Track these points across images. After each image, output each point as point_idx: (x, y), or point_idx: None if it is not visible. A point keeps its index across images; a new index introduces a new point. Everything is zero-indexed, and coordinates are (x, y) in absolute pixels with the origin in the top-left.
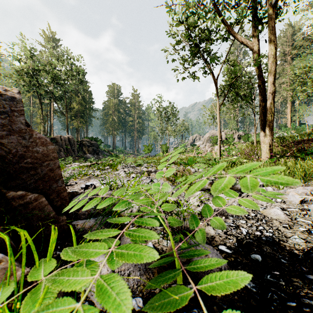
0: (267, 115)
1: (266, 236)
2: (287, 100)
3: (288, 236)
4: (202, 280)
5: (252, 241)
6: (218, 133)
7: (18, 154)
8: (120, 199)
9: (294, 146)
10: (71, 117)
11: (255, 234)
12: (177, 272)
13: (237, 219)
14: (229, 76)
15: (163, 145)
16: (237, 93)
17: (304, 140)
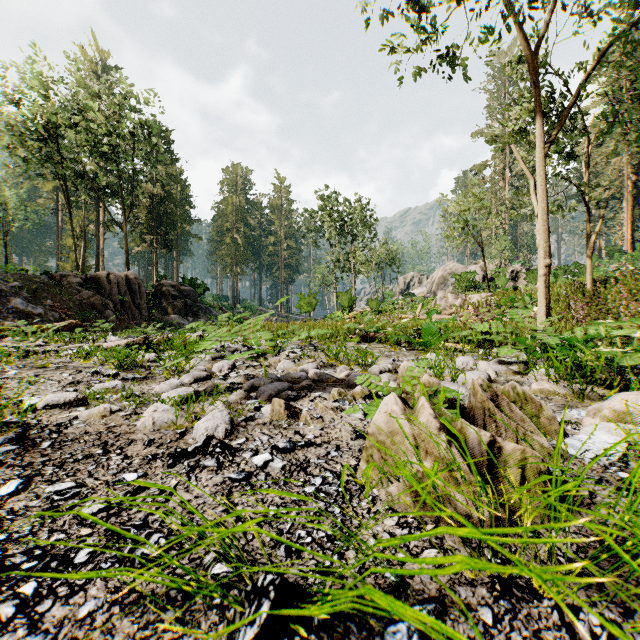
0: None
1: None
2: (623, 193)
3: None
4: None
5: None
6: (542, 241)
7: None
8: None
9: None
10: (141, 235)
11: None
12: None
13: None
14: None
15: (342, 293)
16: None
17: None
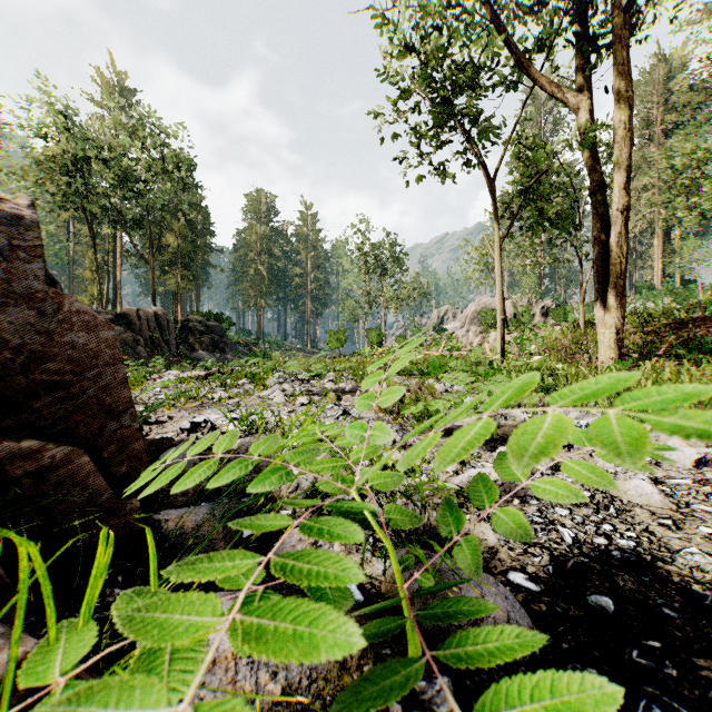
0: (611, 262)
1: (622, 549)
2: (655, 228)
3: (675, 548)
4: (484, 697)
5: (589, 562)
6: (499, 303)
7: (27, 350)
8: (271, 457)
9: (672, 333)
10: (161, 267)
11: (594, 542)
12: (415, 667)
13: (550, 506)
14: (523, 171)
15: (371, 329)
16: (543, 211)
17: (694, 318)
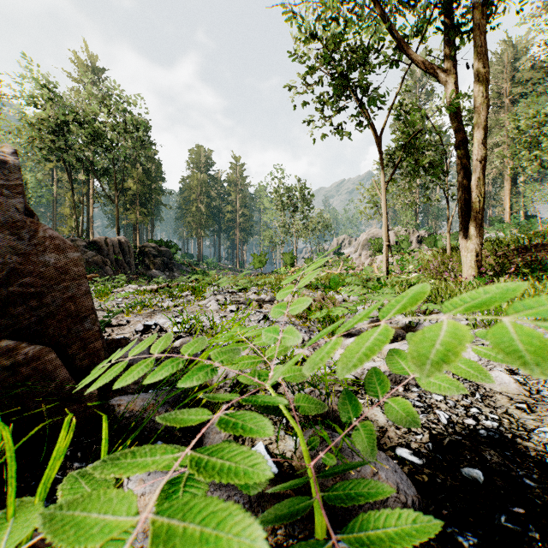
0: (472, 200)
1: (487, 429)
2: (504, 175)
3: (530, 427)
4: None
5: (461, 439)
6: (385, 233)
7: (8, 268)
8: None
9: (518, 256)
10: (124, 205)
11: (465, 422)
12: None
13: (428, 393)
14: (404, 130)
15: (285, 253)
16: (419, 161)
17: (536, 244)
